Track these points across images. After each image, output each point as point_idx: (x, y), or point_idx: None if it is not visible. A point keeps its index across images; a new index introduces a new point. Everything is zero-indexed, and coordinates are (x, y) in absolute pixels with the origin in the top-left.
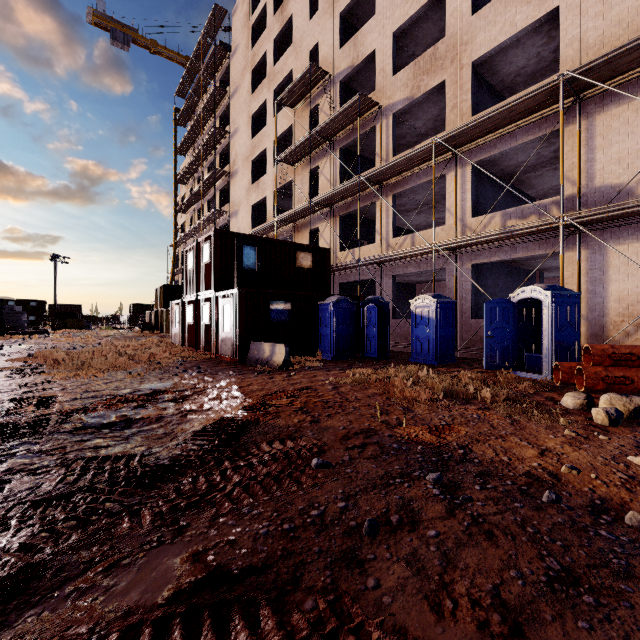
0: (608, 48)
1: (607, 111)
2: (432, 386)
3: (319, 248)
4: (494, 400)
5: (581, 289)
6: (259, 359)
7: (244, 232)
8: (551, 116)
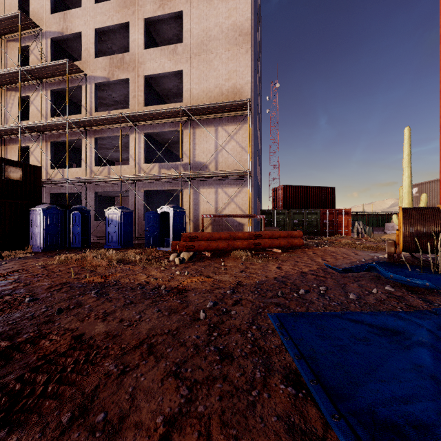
0: (200, 101)
1: (200, 128)
2: (111, 258)
3: (30, 165)
4: (140, 261)
5: (191, 207)
6: None
7: None
8: (180, 122)
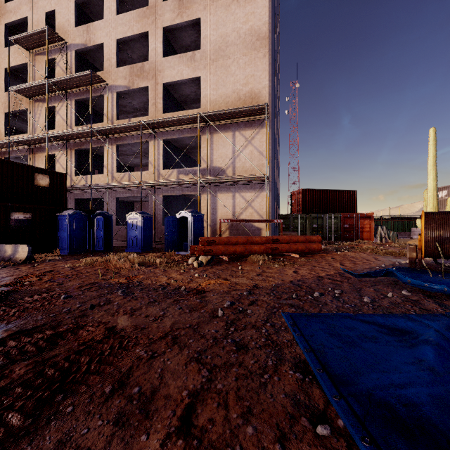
0: (217, 106)
1: (217, 134)
2: (133, 261)
3: (56, 172)
4: (161, 264)
5: (208, 212)
6: (0, 257)
7: None
8: (198, 128)
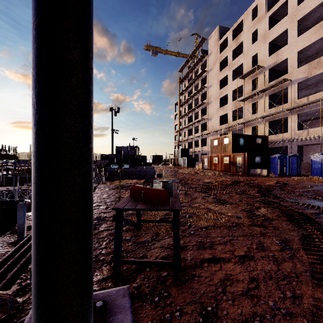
0: None
1: None
2: None
3: (264, 136)
4: None
5: None
6: (255, 174)
7: (215, 127)
8: None
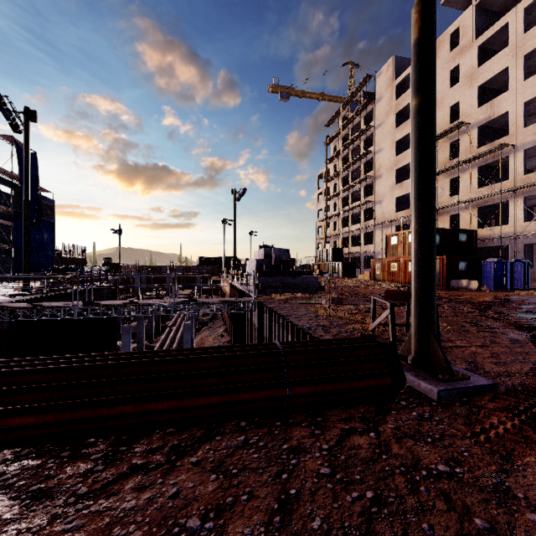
0: None
1: None
2: None
3: (470, 230)
4: None
5: None
6: (459, 287)
7: (388, 214)
8: None
